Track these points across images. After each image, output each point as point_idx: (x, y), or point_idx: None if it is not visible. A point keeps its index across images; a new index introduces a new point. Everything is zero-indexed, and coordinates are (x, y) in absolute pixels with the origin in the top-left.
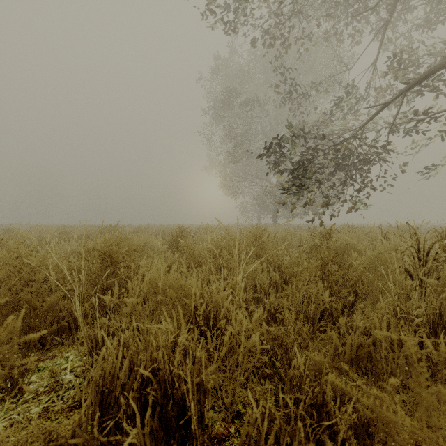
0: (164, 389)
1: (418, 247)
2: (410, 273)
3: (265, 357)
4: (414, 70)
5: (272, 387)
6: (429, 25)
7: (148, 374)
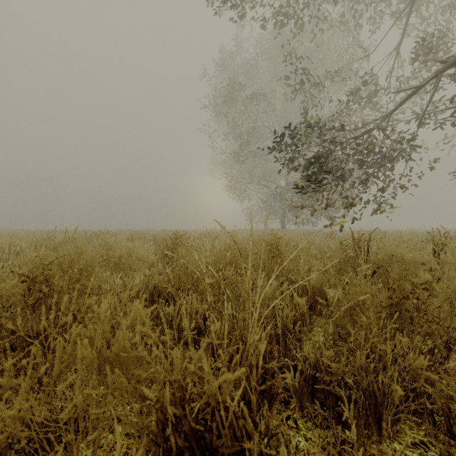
0: None
1: None
2: None
3: None
4: (447, 52)
5: None
6: None
7: None
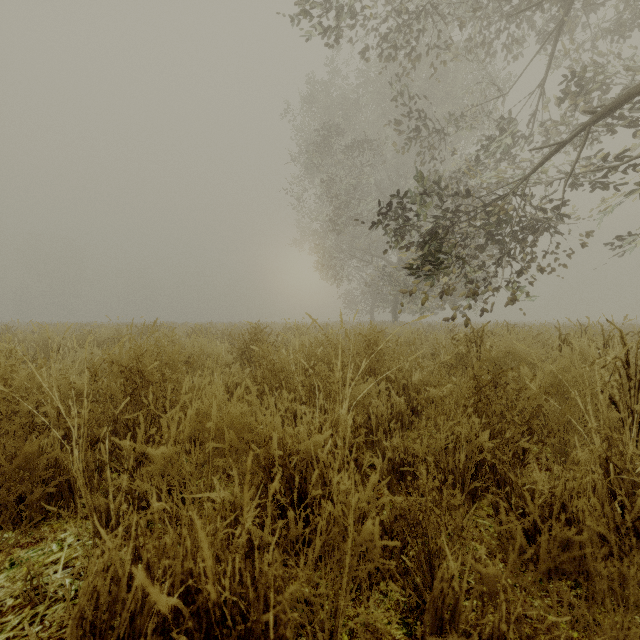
0: (206, 625)
1: (626, 358)
2: (613, 400)
3: (391, 563)
4: (601, 94)
5: (400, 600)
6: (622, 30)
7: (175, 601)
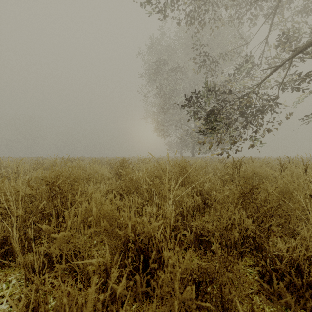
0: None
1: None
2: None
3: None
4: (297, 42)
5: None
6: (307, 11)
7: None
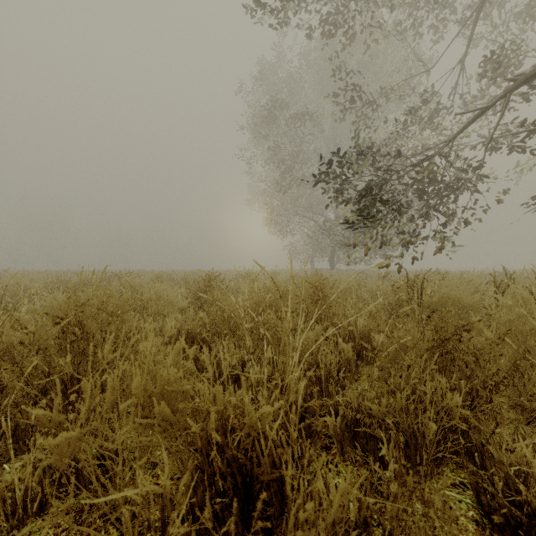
0: None
1: None
2: None
3: None
4: (518, 67)
5: None
6: (533, 14)
7: None
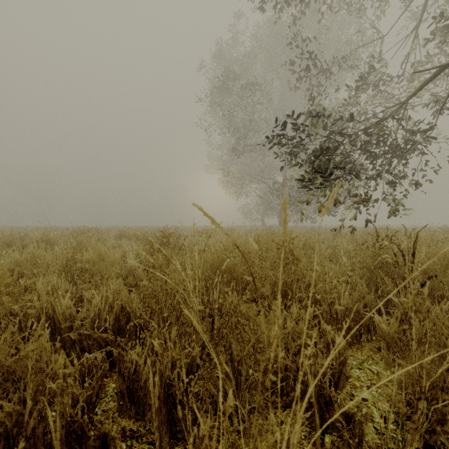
0: None
1: None
2: None
3: None
4: None
5: None
6: None
7: None
